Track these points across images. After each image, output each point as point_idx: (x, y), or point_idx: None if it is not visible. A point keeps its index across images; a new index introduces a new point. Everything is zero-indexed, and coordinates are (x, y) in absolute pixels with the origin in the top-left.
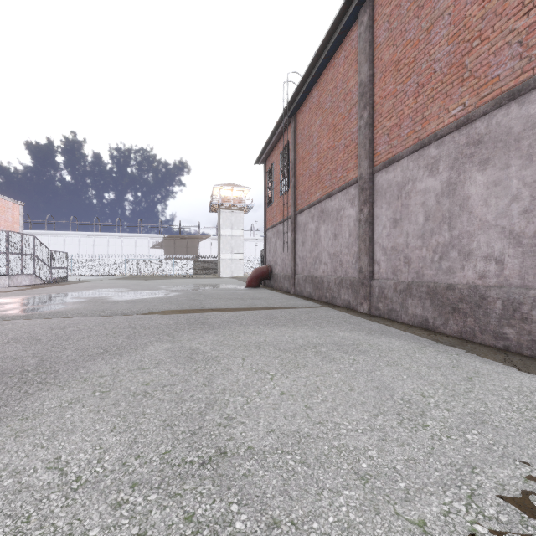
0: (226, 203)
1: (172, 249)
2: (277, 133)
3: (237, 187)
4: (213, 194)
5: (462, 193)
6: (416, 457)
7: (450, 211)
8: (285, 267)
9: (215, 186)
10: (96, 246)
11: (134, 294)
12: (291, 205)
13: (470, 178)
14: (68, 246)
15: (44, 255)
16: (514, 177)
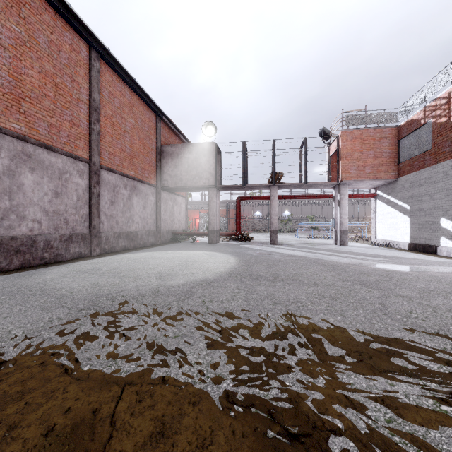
0: None
1: None
2: None
3: None
4: None
5: (20, 180)
6: (157, 259)
7: (11, 188)
8: None
9: None
10: None
11: None
12: None
13: (25, 174)
14: None
15: None
16: (46, 184)
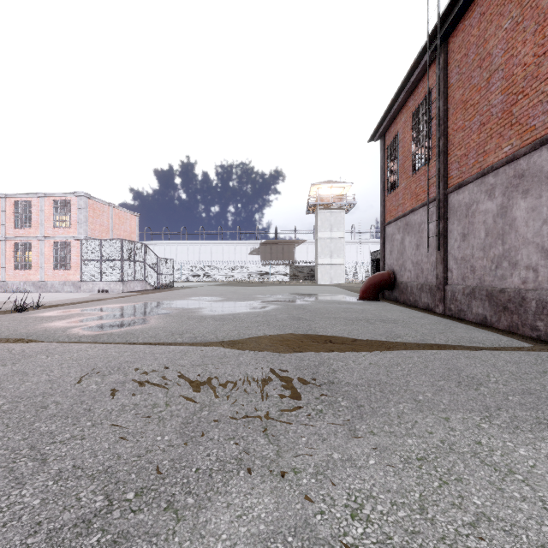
0: (325, 202)
1: (268, 254)
2: (409, 84)
3: (337, 183)
4: (310, 195)
5: None
6: None
7: None
8: (421, 273)
9: (313, 185)
10: (201, 254)
11: (227, 305)
12: (435, 181)
13: None
14: (179, 254)
15: (154, 261)
16: None
